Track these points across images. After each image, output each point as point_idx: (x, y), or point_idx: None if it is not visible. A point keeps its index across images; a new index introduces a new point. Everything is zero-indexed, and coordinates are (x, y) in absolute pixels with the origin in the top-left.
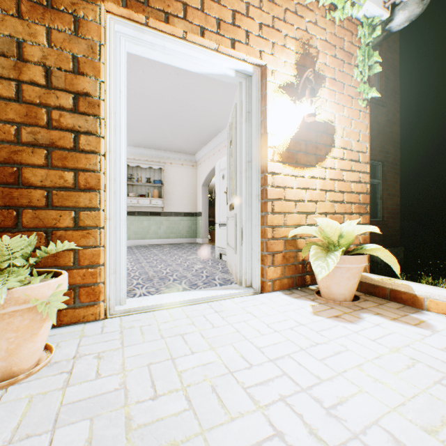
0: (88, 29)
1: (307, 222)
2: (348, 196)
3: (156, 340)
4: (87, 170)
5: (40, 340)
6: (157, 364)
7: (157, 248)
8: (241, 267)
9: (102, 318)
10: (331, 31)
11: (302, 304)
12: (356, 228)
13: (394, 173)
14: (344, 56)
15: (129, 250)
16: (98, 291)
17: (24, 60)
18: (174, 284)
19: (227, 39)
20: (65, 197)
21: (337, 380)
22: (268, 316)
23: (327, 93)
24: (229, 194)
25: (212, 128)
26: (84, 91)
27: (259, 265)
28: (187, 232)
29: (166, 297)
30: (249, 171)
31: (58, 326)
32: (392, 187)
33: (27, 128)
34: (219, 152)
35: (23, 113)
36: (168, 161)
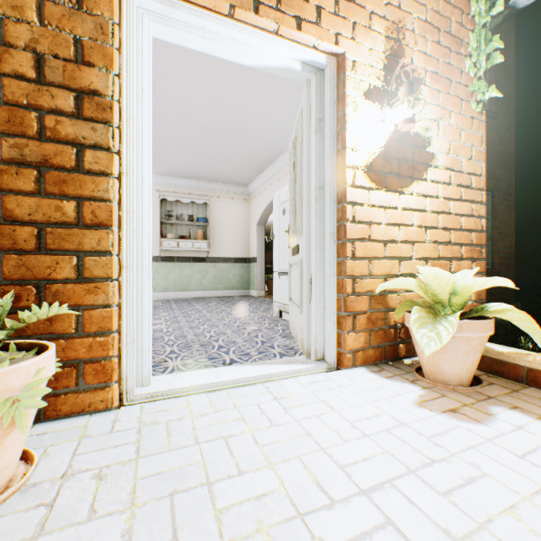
0: (95, 1)
1: (401, 271)
2: (456, 234)
3: (187, 447)
4: (95, 199)
5: (8, 453)
6: (185, 493)
7: (200, 302)
8: (309, 332)
9: (117, 405)
10: (433, 8)
11: (399, 389)
12: (479, 280)
13: (507, 205)
14: (451, 43)
15: (167, 305)
16: (110, 368)
17: (6, 44)
18: (219, 354)
19: (290, 18)
20: (64, 237)
21: (481, 540)
22: (351, 407)
23: (428, 92)
24: (292, 234)
25: (269, 151)
26: (91, 88)
27: (335, 331)
28: (238, 282)
29: (207, 374)
30: (320, 200)
31: (54, 417)
32: (505, 224)
33: (9, 139)
34: (279, 182)
35: (3, 119)
36: (215, 194)
